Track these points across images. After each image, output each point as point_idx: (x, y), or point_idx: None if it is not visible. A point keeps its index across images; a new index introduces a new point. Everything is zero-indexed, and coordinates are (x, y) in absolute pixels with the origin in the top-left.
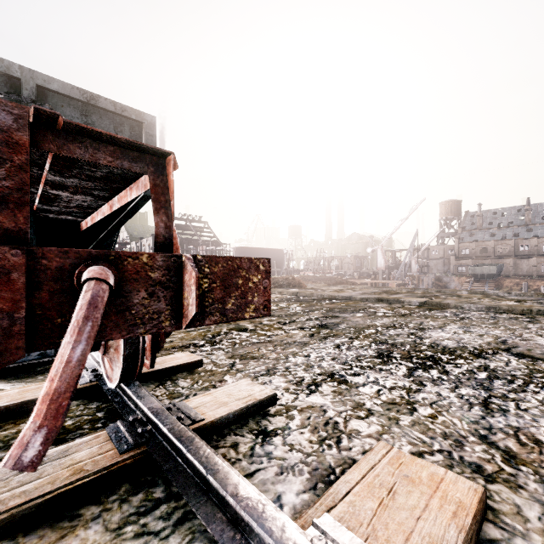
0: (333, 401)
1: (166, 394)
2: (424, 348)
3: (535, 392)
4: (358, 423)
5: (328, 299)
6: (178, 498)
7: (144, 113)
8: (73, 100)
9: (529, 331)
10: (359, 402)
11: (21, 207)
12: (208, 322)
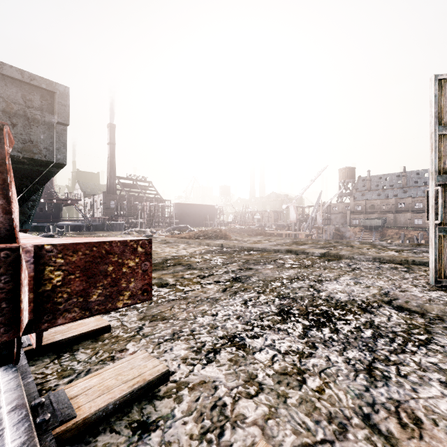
0: (227, 373)
1: (57, 372)
2: (320, 303)
3: (413, 352)
4: (246, 404)
5: (247, 250)
6: None
7: (56, 83)
8: None
9: (406, 281)
10: (252, 373)
11: None
12: (62, 321)
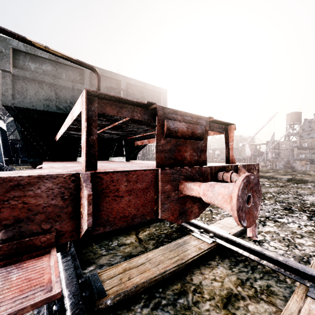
0: (278, 230)
1: None
2: (309, 206)
3: None
4: (299, 240)
5: None
6: (243, 261)
7: (163, 88)
8: (137, 87)
9: None
10: (292, 231)
11: (205, 152)
12: None
